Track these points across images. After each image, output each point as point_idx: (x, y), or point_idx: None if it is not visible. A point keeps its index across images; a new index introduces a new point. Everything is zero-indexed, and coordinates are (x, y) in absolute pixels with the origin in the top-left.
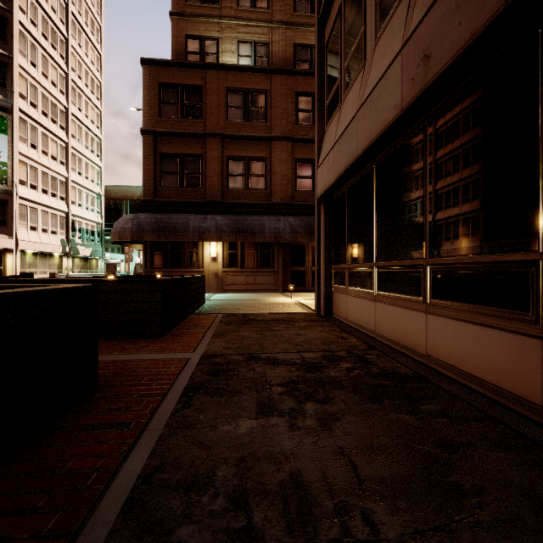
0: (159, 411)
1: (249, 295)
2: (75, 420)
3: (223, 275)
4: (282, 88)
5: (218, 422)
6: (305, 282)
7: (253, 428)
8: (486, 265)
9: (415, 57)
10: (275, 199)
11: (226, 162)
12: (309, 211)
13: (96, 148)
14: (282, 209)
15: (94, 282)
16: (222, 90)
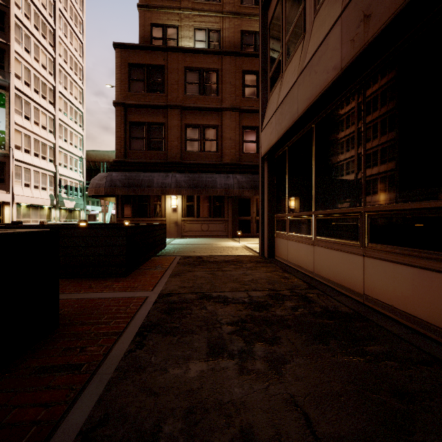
0: (112, 351)
1: (203, 240)
2: (29, 361)
3: (182, 223)
4: (231, 67)
5: (169, 365)
6: (251, 229)
7: (203, 372)
8: (427, 211)
9: (355, 19)
10: (225, 160)
11: (184, 129)
12: (253, 170)
13: (79, 119)
14: (231, 168)
15: (66, 228)
16: (181, 69)
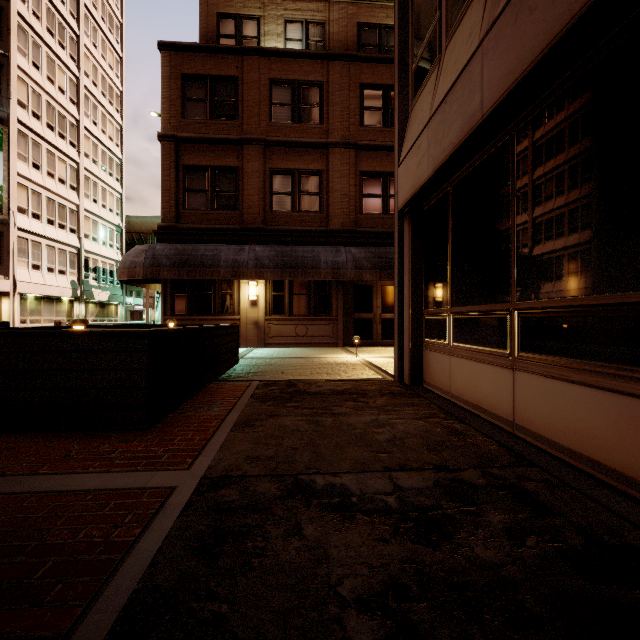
0: None
1: (298, 351)
2: None
3: (265, 324)
4: (342, 79)
5: None
6: (373, 333)
7: None
8: None
9: None
10: (333, 225)
11: (269, 176)
12: (378, 240)
13: (115, 170)
14: (342, 237)
15: (32, 335)
16: (264, 82)
